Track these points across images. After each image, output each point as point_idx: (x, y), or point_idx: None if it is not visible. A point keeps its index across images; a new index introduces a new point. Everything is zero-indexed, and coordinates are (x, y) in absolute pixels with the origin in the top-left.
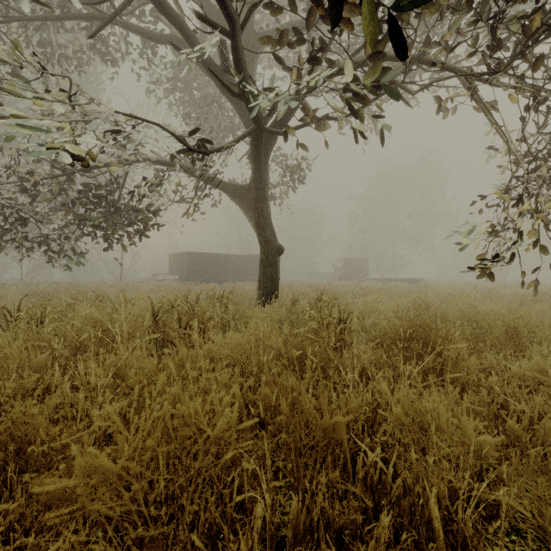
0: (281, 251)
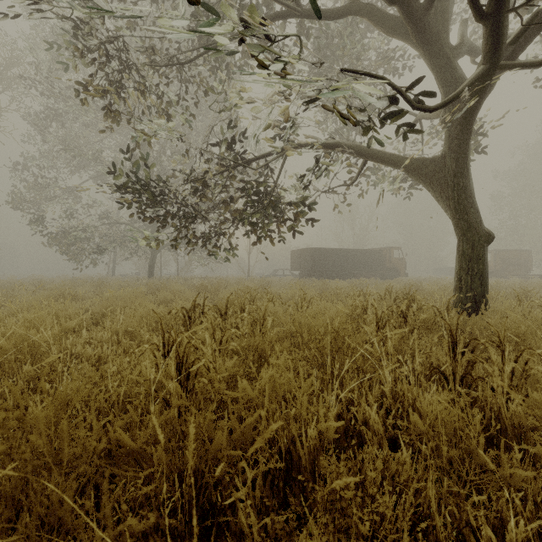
0: (491, 240)
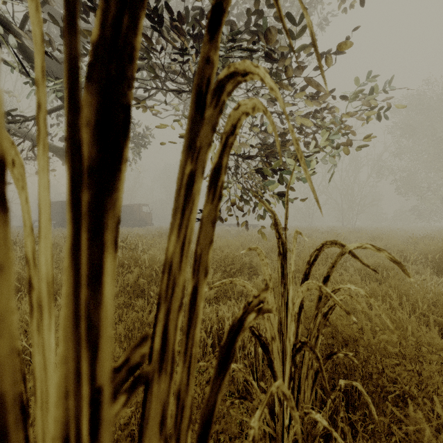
0: None
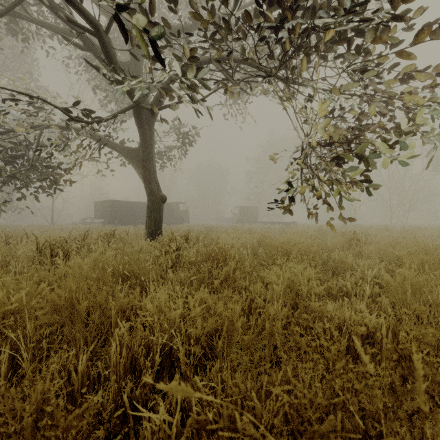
0: (164, 200)
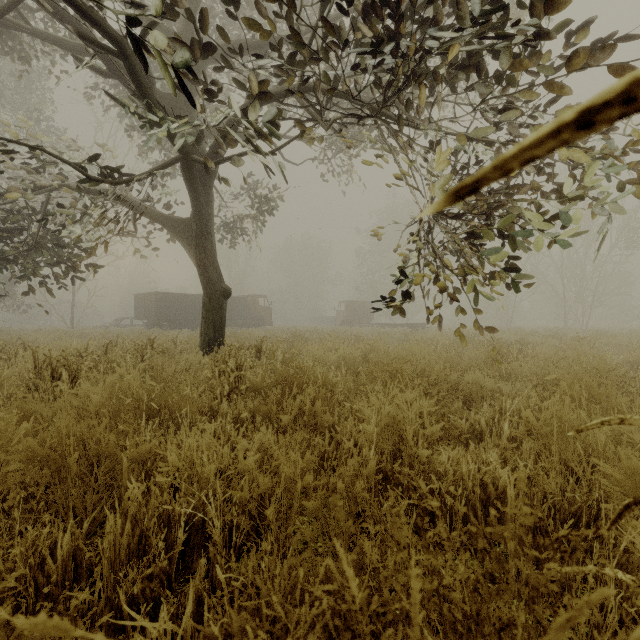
0: (228, 294)
